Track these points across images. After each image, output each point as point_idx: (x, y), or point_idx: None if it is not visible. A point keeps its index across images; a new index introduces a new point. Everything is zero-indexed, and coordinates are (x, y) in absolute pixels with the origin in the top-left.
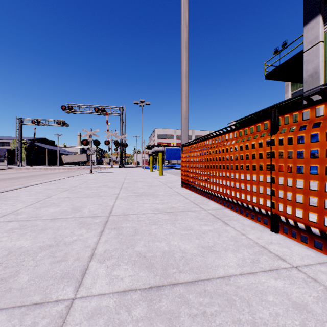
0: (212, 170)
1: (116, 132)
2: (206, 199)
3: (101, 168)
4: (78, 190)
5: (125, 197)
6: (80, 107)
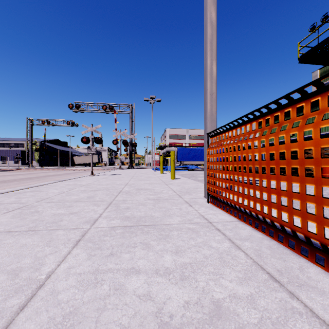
0: (319, 184)
1: (124, 131)
2: (284, 250)
3: (110, 169)
4: (37, 209)
5: (99, 237)
6: (88, 105)
